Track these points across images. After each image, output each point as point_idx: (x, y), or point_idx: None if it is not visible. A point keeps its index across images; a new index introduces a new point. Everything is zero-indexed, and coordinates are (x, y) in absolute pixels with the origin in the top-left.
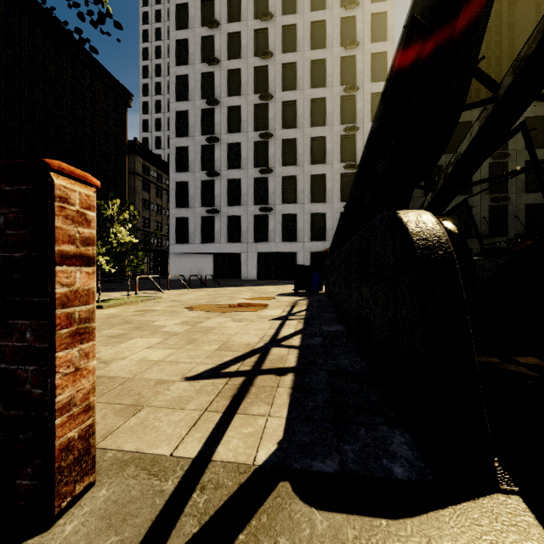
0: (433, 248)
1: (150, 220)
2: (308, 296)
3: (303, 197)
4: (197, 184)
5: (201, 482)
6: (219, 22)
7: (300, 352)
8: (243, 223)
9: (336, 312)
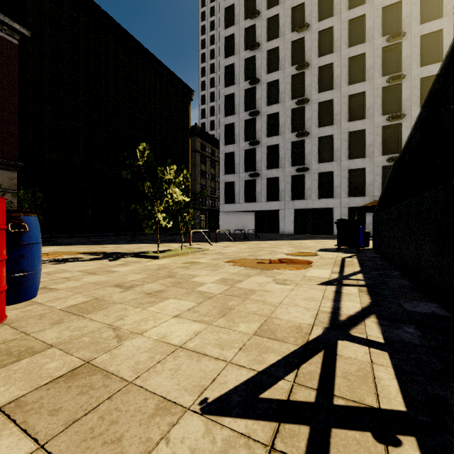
0: None
1: (206, 186)
2: (355, 252)
3: (339, 155)
4: (241, 153)
5: None
6: (260, 11)
7: (394, 361)
8: (281, 184)
9: (406, 277)
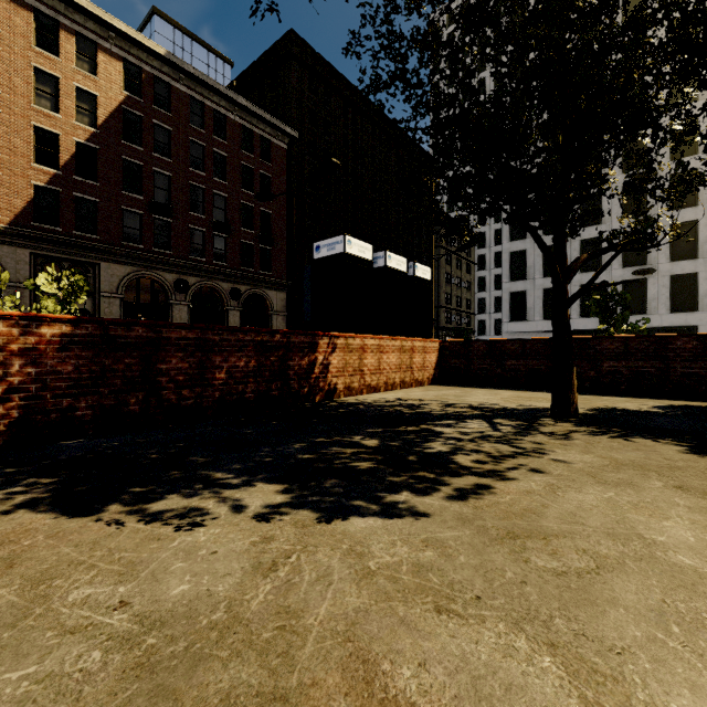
0: None
1: (451, 296)
2: None
3: None
4: (537, 251)
5: None
6: None
7: None
8: None
9: None
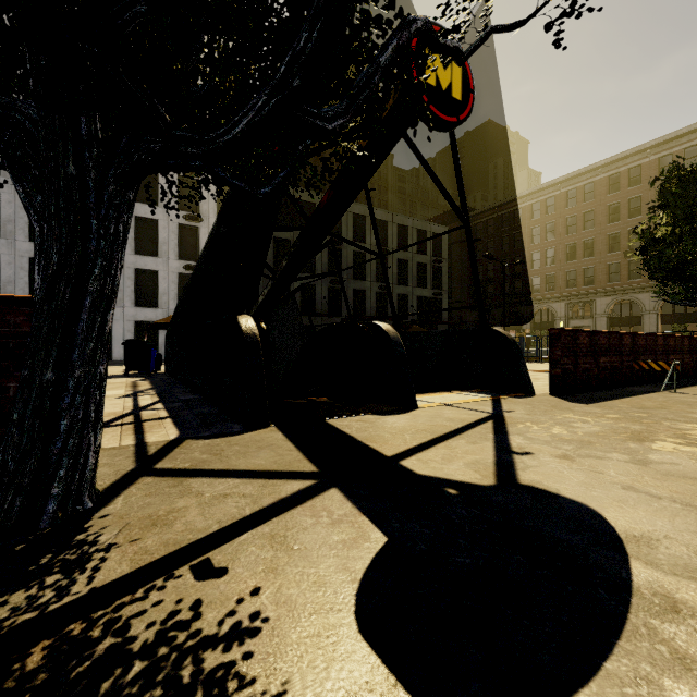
0: (252, 338)
1: None
2: (147, 376)
3: None
4: None
5: (148, 446)
6: None
7: (168, 410)
8: (5, 268)
9: (187, 387)
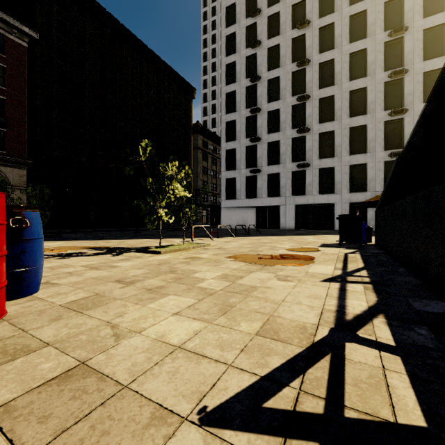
0: None
1: (207, 183)
2: (357, 248)
3: (341, 150)
4: (242, 149)
5: None
6: (261, 9)
7: (408, 367)
8: (281, 180)
9: (412, 274)
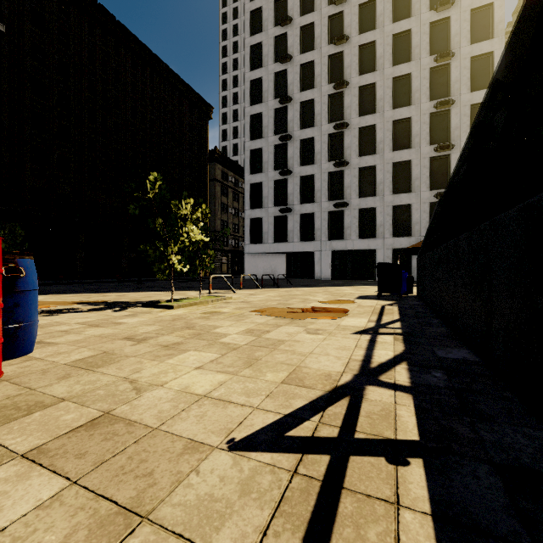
0: None
1: (228, 223)
2: (397, 300)
3: (383, 188)
4: (270, 184)
5: None
6: (292, 18)
7: (416, 401)
8: (316, 221)
9: (445, 325)
